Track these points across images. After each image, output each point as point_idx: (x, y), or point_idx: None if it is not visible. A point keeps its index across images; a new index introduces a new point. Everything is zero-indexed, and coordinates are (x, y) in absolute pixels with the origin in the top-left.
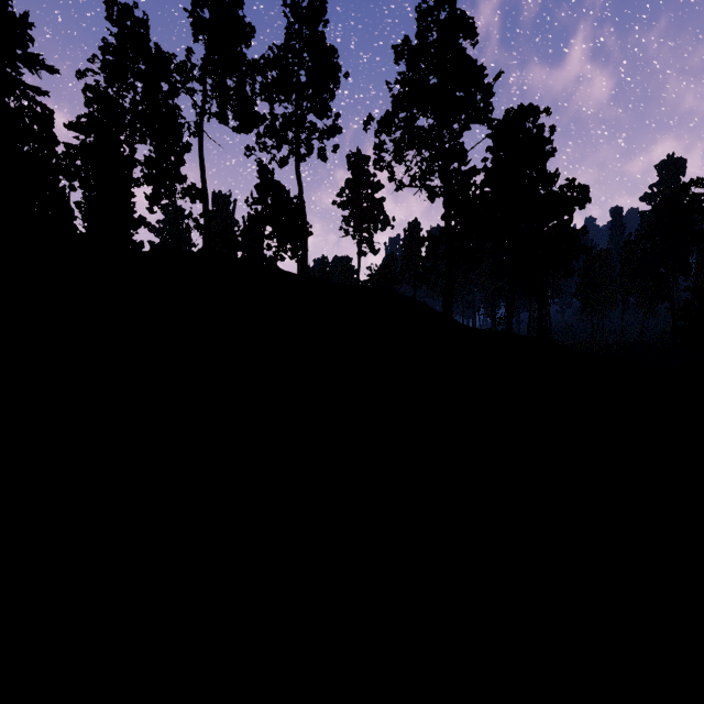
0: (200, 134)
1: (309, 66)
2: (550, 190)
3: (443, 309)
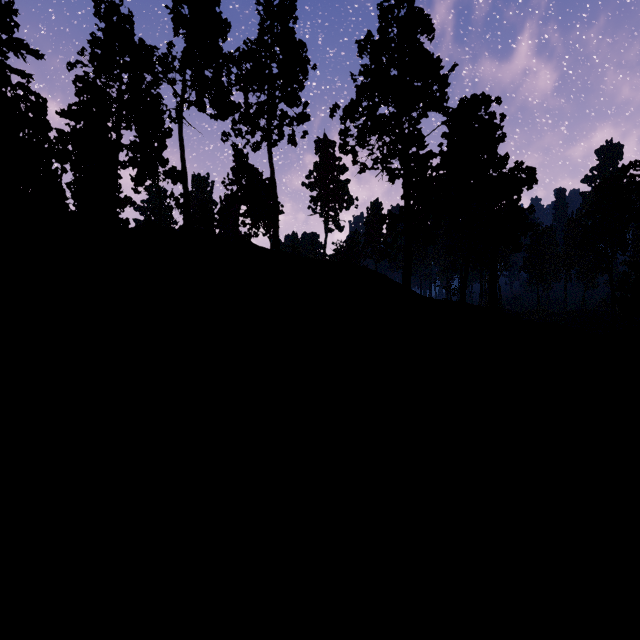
0: (180, 121)
1: (280, 59)
2: (500, 173)
3: (403, 281)
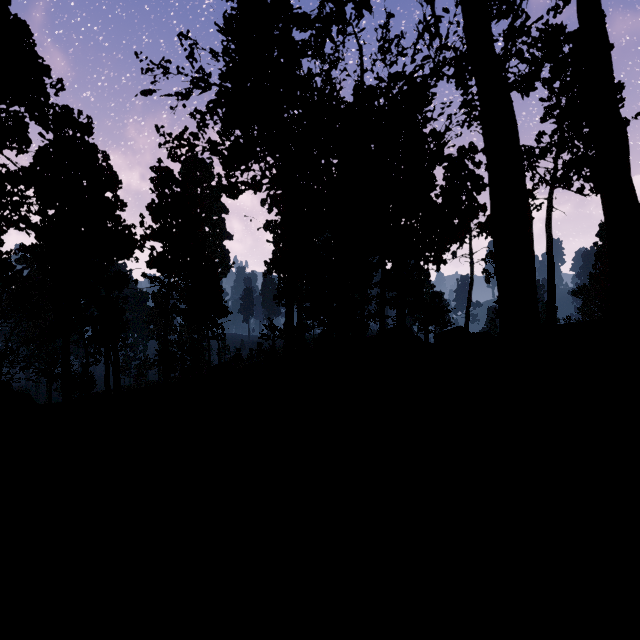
0: None
1: None
2: None
3: None
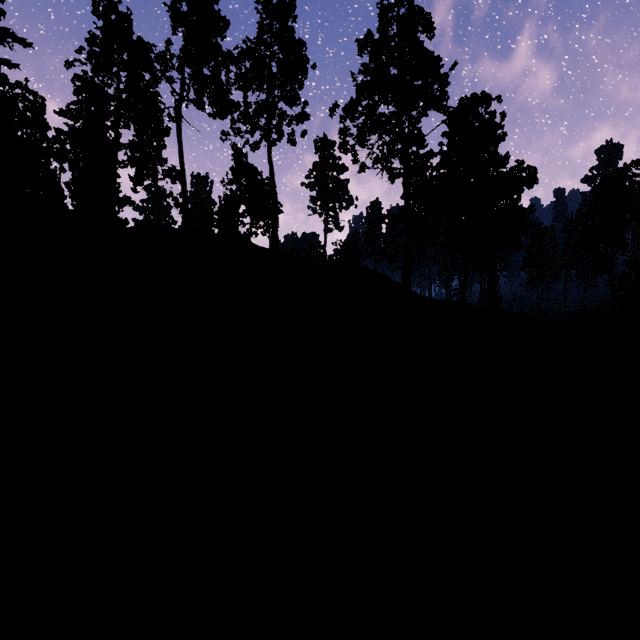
0: (179, 119)
1: (280, 58)
2: (501, 172)
3: (403, 281)
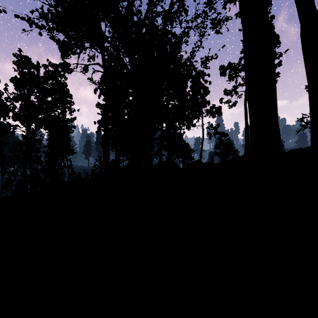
0: None
1: None
2: None
3: None
